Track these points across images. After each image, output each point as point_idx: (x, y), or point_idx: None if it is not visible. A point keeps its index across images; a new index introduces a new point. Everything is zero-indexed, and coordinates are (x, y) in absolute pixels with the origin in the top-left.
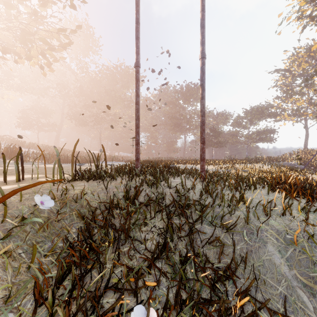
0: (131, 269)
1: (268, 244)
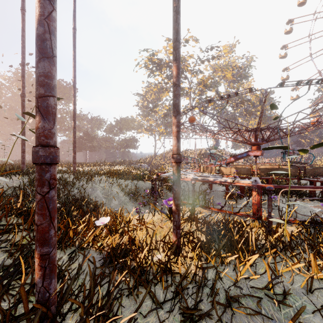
0: None
1: (97, 191)
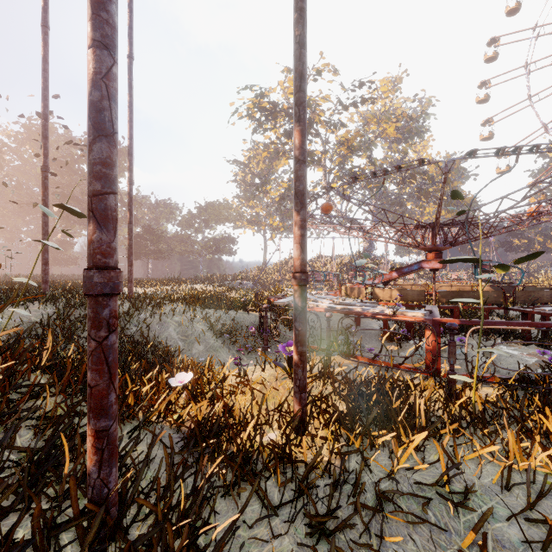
0: (84, 349)
1: (170, 329)
